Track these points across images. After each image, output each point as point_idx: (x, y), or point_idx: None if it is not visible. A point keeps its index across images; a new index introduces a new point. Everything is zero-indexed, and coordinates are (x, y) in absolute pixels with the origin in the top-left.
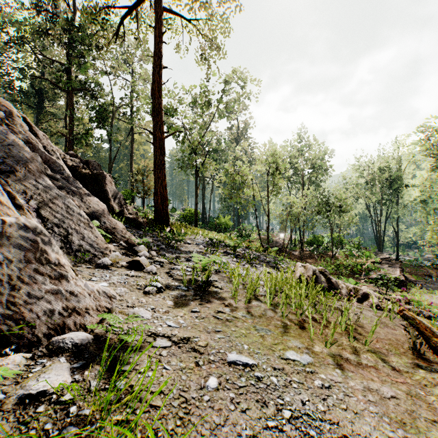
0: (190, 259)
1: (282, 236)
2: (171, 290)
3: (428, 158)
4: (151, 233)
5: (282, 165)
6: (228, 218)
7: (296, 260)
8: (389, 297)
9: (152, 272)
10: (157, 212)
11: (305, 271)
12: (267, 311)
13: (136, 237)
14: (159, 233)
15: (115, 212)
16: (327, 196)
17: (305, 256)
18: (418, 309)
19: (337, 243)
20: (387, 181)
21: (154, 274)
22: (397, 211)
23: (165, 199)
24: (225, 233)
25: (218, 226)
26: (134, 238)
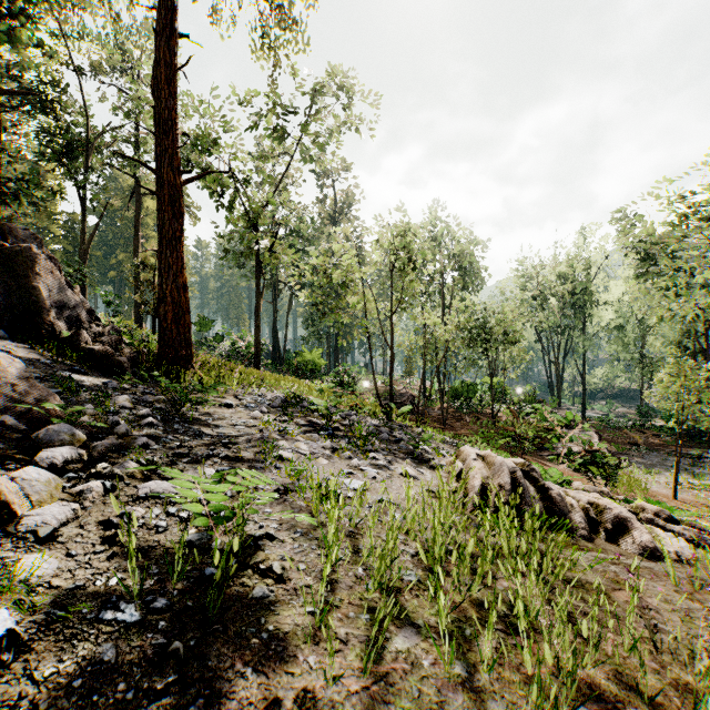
0: (216, 454)
1: (409, 383)
2: (62, 639)
3: (627, 261)
4: (146, 383)
5: (418, 253)
6: (319, 353)
7: (436, 425)
8: (629, 505)
9: (38, 533)
10: (164, 339)
11: (489, 470)
12: (453, 708)
13: (89, 396)
14: (167, 383)
15: (59, 338)
16: (485, 317)
17: (449, 418)
18: (695, 533)
19: (498, 395)
20: (571, 295)
21: (42, 543)
22: (583, 342)
23: (183, 312)
24: (313, 379)
25: (300, 367)
26: (57, 403)
